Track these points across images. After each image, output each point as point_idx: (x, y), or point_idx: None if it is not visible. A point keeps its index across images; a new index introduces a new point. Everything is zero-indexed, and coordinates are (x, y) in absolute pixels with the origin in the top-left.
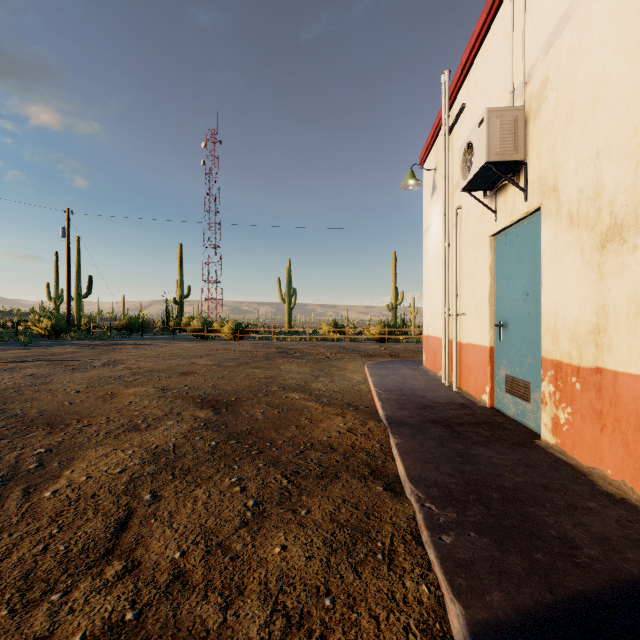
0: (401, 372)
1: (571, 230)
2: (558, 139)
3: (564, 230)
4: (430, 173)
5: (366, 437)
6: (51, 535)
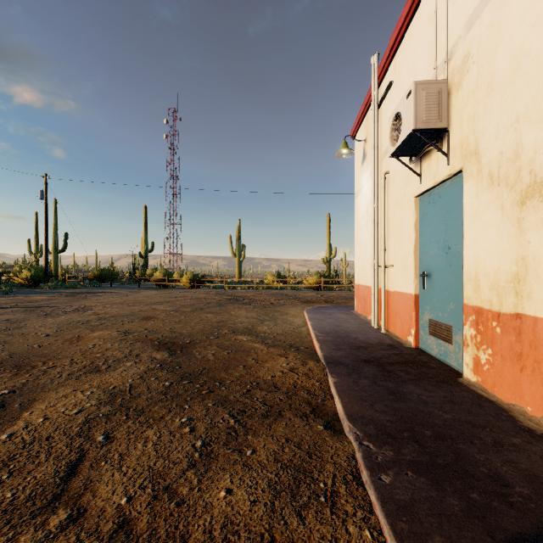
0: (336, 316)
1: (492, 189)
2: (479, 108)
3: (485, 189)
4: (361, 144)
5: (307, 376)
6: (0, 481)
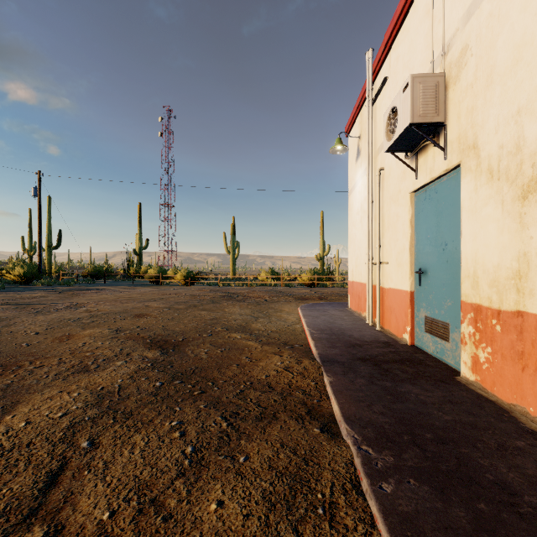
0: (330, 313)
1: (491, 184)
2: (478, 100)
3: (484, 184)
4: (355, 140)
5: (302, 375)
6: None
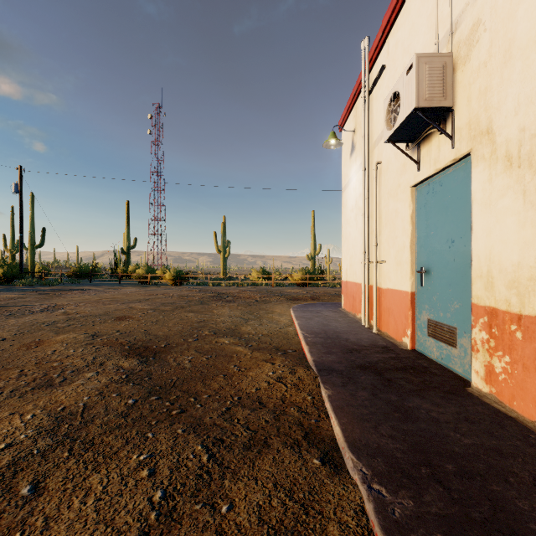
0: (323, 314)
1: (510, 172)
2: (493, 80)
3: (501, 173)
4: (349, 135)
5: (296, 388)
6: None
